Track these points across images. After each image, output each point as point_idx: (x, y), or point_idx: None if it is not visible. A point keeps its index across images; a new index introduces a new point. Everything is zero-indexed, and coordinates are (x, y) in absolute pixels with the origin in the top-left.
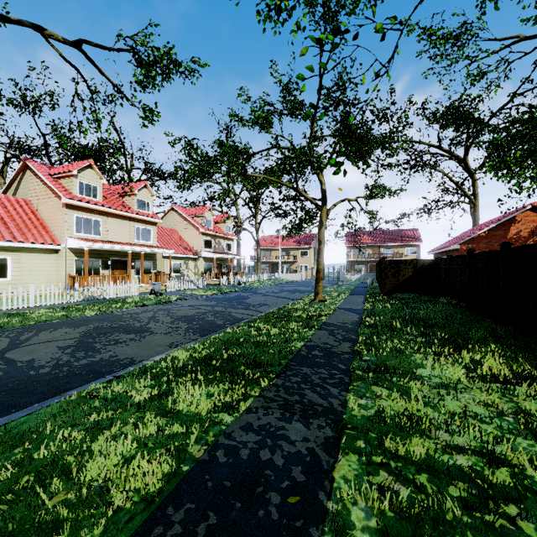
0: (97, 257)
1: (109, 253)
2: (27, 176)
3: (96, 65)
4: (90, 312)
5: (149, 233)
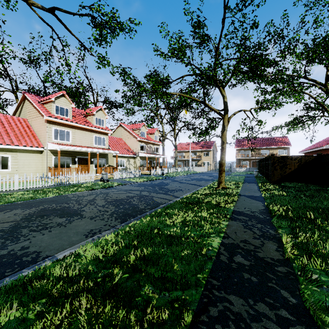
0: (68, 155)
1: (76, 153)
2: (25, 104)
3: (65, 26)
4: (51, 194)
5: (103, 140)
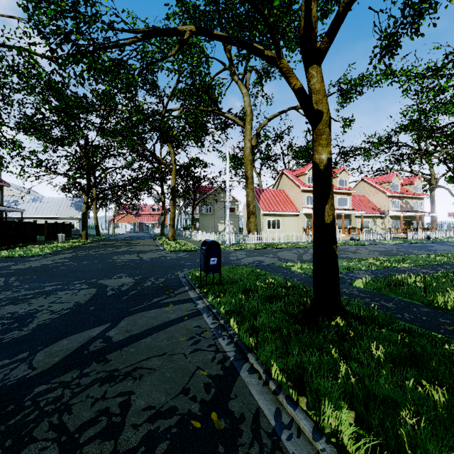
0: None
1: None
2: (283, 178)
3: None
4: None
5: (346, 201)
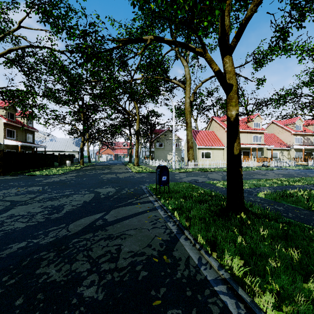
0: None
1: (241, 149)
2: (212, 122)
3: (238, 74)
4: None
5: (259, 138)
